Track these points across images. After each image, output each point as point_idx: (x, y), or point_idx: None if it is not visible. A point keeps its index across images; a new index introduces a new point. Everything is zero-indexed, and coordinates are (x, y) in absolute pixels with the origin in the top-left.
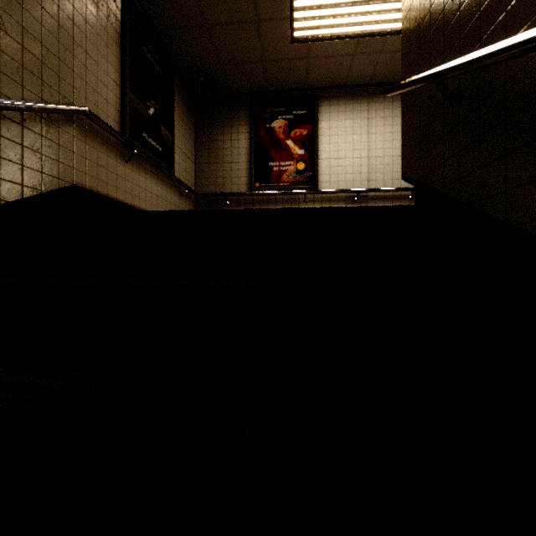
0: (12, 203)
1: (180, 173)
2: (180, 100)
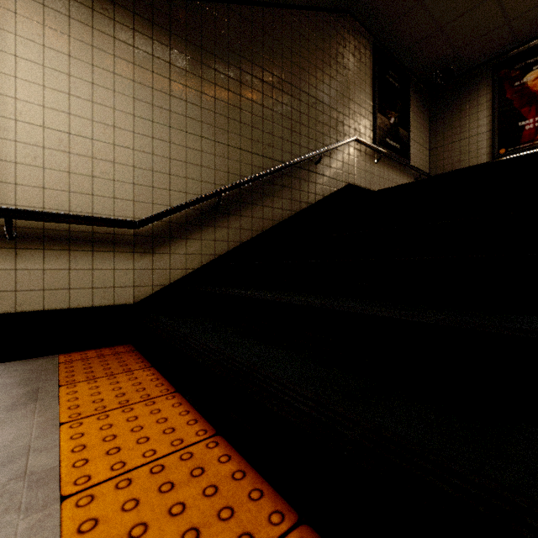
0: (326, 197)
1: (415, 162)
2: (415, 100)
